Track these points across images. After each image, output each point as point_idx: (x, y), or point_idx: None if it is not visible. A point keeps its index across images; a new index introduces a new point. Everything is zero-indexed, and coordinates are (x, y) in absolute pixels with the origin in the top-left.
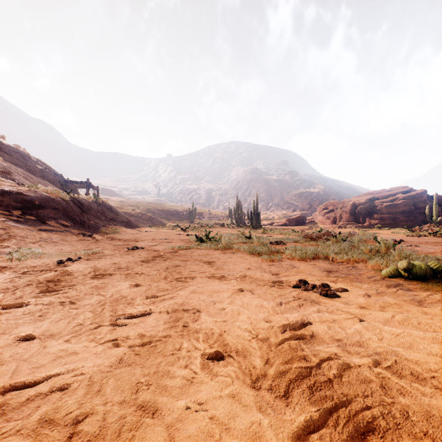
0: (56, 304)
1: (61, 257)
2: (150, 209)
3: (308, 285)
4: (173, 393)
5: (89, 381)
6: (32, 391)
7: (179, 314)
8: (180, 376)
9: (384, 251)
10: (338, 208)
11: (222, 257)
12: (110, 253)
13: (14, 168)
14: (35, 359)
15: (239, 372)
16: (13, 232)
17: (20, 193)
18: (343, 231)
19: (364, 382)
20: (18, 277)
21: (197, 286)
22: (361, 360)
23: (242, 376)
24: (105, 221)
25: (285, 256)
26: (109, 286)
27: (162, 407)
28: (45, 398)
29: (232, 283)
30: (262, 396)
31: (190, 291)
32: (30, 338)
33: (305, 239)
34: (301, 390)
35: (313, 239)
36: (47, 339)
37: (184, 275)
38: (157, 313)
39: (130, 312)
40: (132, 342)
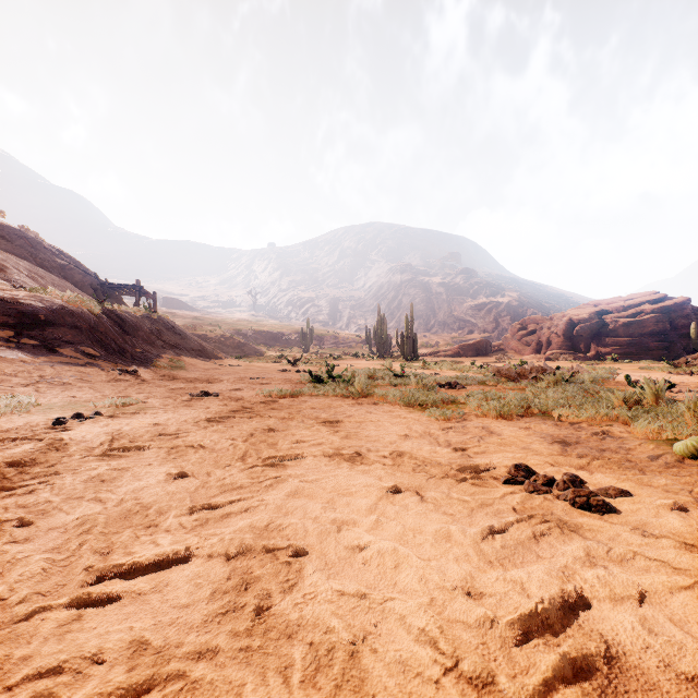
0: None
1: (67, 412)
2: (240, 330)
3: (536, 478)
4: None
5: None
6: None
7: (254, 563)
8: None
9: (651, 402)
10: (544, 327)
11: (356, 413)
12: (157, 404)
13: (12, 262)
14: None
15: None
16: None
17: (14, 300)
18: (555, 364)
19: None
20: None
21: (303, 478)
22: None
23: None
24: (162, 348)
25: (469, 410)
26: (125, 478)
27: None
28: None
29: (376, 471)
30: None
31: (287, 493)
32: None
33: (498, 380)
34: None
35: (511, 380)
36: None
37: (282, 450)
38: (203, 560)
39: (137, 558)
40: (99, 681)
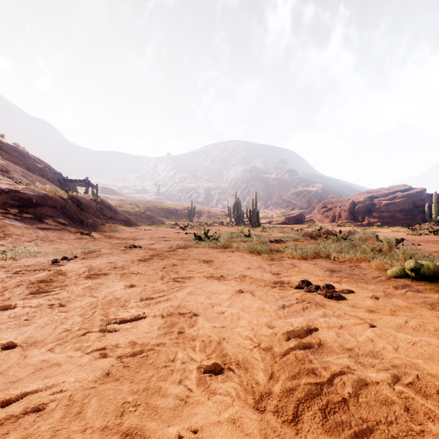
0: (45, 306)
1: (57, 256)
2: (150, 208)
3: (311, 286)
4: (163, 416)
5: (69, 400)
6: (2, 413)
7: (175, 318)
8: (173, 395)
9: (387, 250)
10: (337, 206)
11: (221, 256)
12: (107, 252)
13: (12, 167)
14: (12, 371)
15: (241, 389)
16: (9, 230)
17: (17, 191)
18: (342, 229)
19: (385, 403)
20: (9, 277)
21: (194, 287)
22: (378, 375)
23: (243, 395)
24: (103, 219)
25: (285, 255)
26: (103, 287)
27: (150, 436)
28: (16, 421)
29: (231, 284)
30: (267, 420)
31: (187, 293)
32: (10, 346)
33: (305, 238)
34: (312, 413)
35: (313, 238)
36: (30, 347)
37: (182, 275)
38: (151, 317)
39: (122, 316)
40: (121, 351)
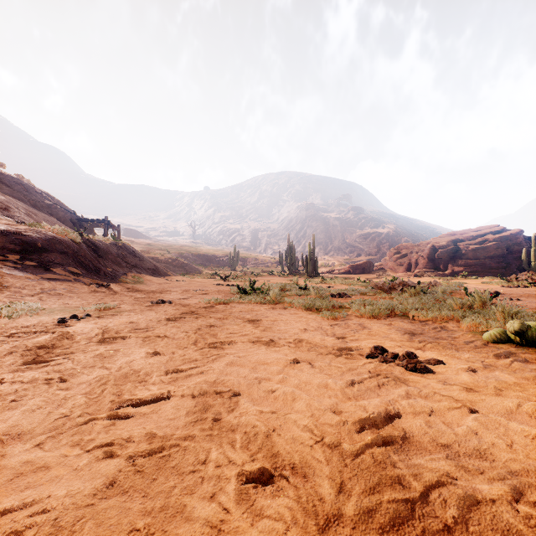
0: (41, 381)
1: (65, 314)
2: (183, 254)
3: (387, 354)
4: None
5: (52, 527)
6: None
7: (210, 399)
8: (201, 519)
9: (479, 307)
10: (413, 252)
11: (271, 314)
12: (128, 309)
13: (13, 203)
14: None
15: (298, 509)
16: (7, 282)
17: (18, 232)
18: (420, 280)
19: (507, 535)
20: (0, 342)
21: (236, 355)
22: (492, 489)
23: (301, 518)
24: (126, 268)
25: (351, 313)
26: (118, 355)
27: None
28: None
29: (284, 351)
30: None
31: (226, 363)
32: None
33: (375, 291)
34: None
35: (384, 291)
36: (12, 441)
37: (220, 338)
38: (178, 398)
39: (140, 396)
40: (134, 448)
